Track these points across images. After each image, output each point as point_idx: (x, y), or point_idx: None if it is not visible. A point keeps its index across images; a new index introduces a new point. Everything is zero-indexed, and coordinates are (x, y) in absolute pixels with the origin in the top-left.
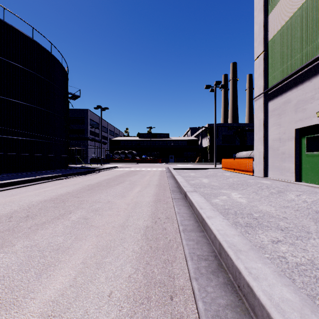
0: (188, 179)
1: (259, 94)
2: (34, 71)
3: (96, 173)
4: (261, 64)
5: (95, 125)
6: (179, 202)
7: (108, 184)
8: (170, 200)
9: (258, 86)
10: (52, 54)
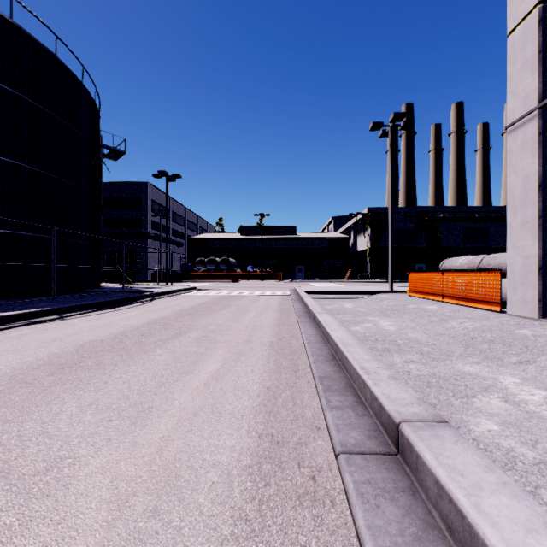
0: (344, 320)
1: (527, 112)
2: (14, 87)
3: (143, 303)
4: (531, 36)
5: (163, 212)
6: (385, 506)
7: (142, 340)
8: (326, 450)
9: (522, 94)
10: (57, 58)
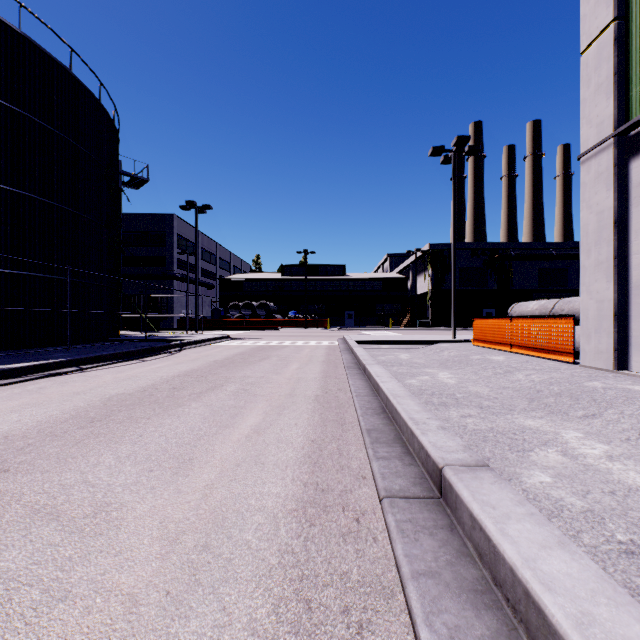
0: (398, 373)
1: (601, 140)
2: (23, 108)
3: (170, 353)
4: (606, 56)
5: (190, 249)
6: (423, 539)
7: (174, 393)
8: (370, 496)
9: (596, 120)
10: (72, 74)
